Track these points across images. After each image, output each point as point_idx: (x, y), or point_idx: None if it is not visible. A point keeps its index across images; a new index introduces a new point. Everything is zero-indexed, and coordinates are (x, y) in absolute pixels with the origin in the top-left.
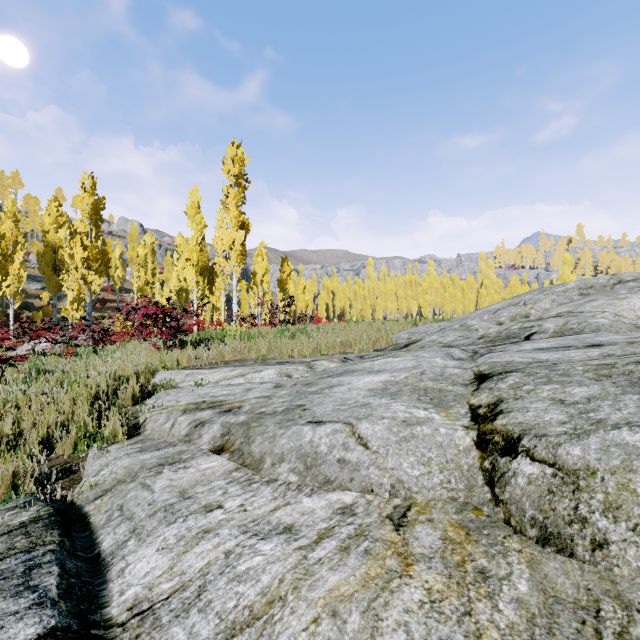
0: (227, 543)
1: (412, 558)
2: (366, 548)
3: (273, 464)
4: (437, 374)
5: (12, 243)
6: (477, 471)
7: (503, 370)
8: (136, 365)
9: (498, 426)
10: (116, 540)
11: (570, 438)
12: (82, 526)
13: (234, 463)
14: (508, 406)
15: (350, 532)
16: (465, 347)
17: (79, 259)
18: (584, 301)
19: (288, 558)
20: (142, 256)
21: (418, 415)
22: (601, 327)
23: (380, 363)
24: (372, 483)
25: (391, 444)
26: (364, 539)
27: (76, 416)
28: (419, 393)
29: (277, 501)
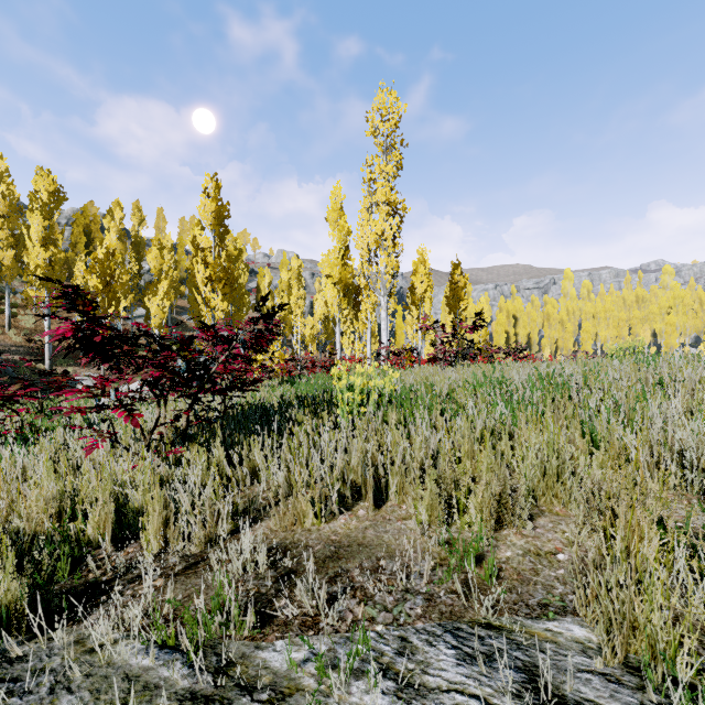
0: None
1: None
2: None
3: None
4: None
5: (157, 272)
6: None
7: None
8: None
9: None
10: None
11: None
12: None
13: None
14: None
15: None
16: None
17: (200, 280)
18: None
19: None
20: (286, 281)
21: None
22: None
23: None
24: None
25: None
26: None
27: None
28: None
29: None
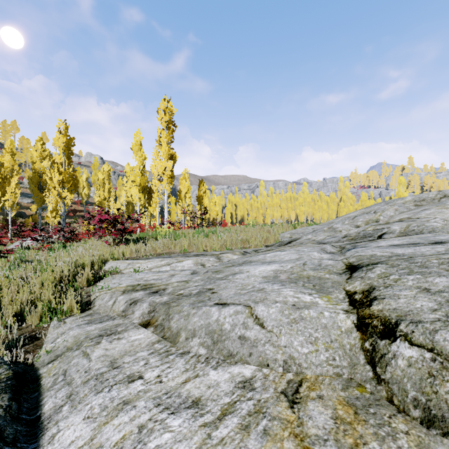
0: (141, 417)
1: (308, 440)
2: (265, 427)
3: (187, 338)
4: (316, 265)
5: (10, 170)
6: (358, 351)
7: (369, 262)
8: (92, 256)
9: (375, 311)
10: (55, 404)
11: (444, 325)
12: (34, 387)
13: (157, 336)
14: (380, 293)
15: (250, 408)
16: (333, 244)
17: (56, 181)
18: (419, 210)
19: (194, 436)
20: (101, 179)
21: (305, 300)
22: (436, 229)
23: (271, 256)
24: (268, 358)
25: (283, 325)
26: (262, 417)
27: (43, 295)
28: (303, 280)
29: (188, 373)
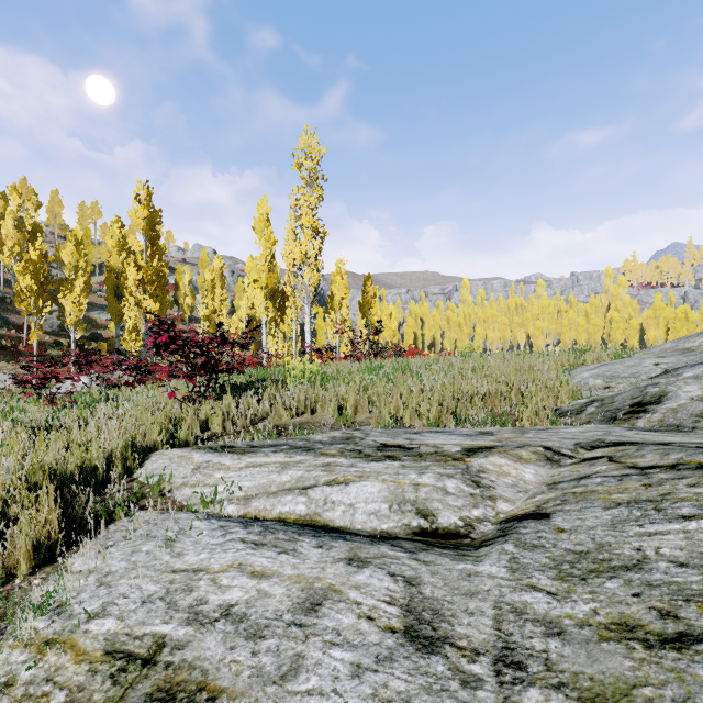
0: None
1: None
2: None
3: None
4: None
5: (73, 268)
6: None
7: None
8: (117, 438)
9: None
10: None
11: None
12: None
13: None
14: None
15: None
16: None
17: (132, 282)
18: None
19: None
20: (209, 281)
21: None
22: None
23: None
24: None
25: None
26: None
27: None
28: None
29: None
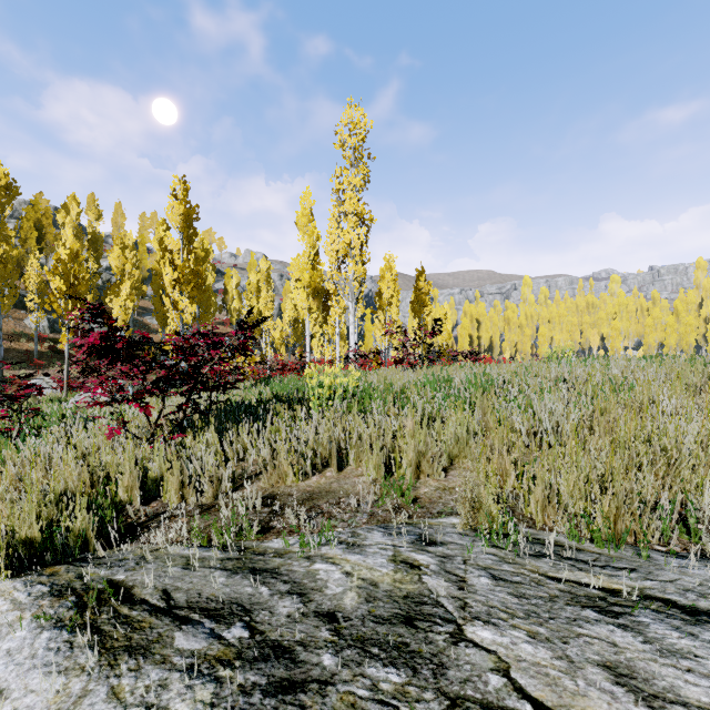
0: None
1: None
2: None
3: None
4: None
5: (120, 272)
6: None
7: None
8: None
9: None
10: None
11: None
12: None
13: None
14: None
15: None
16: None
17: (168, 282)
18: None
19: None
20: (254, 283)
21: None
22: None
23: None
24: None
25: None
26: None
27: None
28: None
29: None
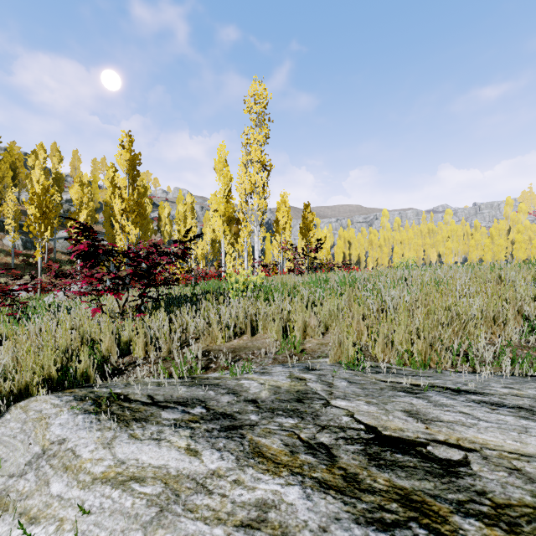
0: None
1: None
2: None
3: None
4: None
5: (79, 203)
6: None
7: None
8: None
9: None
10: None
11: None
12: None
13: None
14: None
15: None
16: None
17: (117, 211)
18: None
19: None
20: (182, 212)
21: None
22: None
23: None
24: None
25: None
26: None
27: None
28: None
29: None
